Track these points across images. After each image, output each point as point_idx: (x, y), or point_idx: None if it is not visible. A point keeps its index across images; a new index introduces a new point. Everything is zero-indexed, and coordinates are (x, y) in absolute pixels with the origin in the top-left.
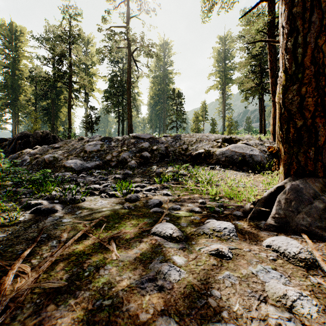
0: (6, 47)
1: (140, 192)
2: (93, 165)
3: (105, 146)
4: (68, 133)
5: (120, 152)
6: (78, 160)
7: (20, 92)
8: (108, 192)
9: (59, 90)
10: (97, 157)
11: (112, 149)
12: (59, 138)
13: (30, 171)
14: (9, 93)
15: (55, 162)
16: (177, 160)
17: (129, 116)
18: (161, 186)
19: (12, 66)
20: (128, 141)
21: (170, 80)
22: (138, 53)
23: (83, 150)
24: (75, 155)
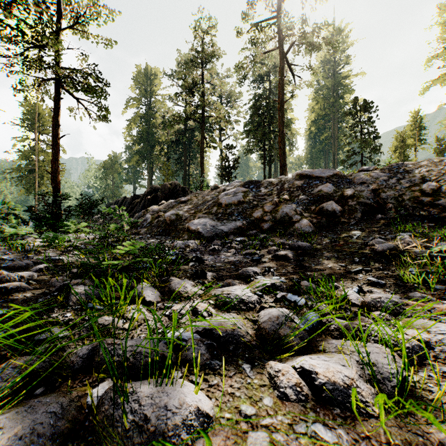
0: (142, 96)
1: (431, 358)
2: (232, 228)
3: (250, 196)
4: (199, 184)
5: (277, 203)
6: (208, 220)
7: (154, 143)
8: (306, 369)
9: (191, 133)
10: (237, 214)
11: (263, 199)
12: (189, 190)
13: (147, 236)
14: (144, 145)
15: (178, 222)
16: (410, 218)
17: (281, 152)
18: (443, 302)
19: (147, 116)
20: (289, 184)
21: (346, 88)
22: (295, 50)
23: (216, 202)
24: (205, 211)
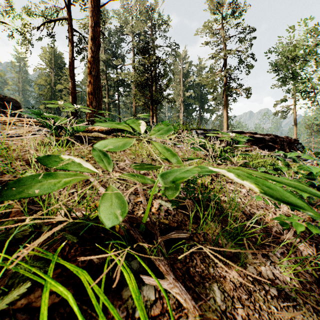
0: None
1: None
2: None
3: None
4: None
5: None
6: None
7: None
8: None
9: None
10: None
11: None
12: None
13: None
14: None
15: None
16: None
17: None
18: None
19: None
20: None
21: None
22: None
23: None
24: None
